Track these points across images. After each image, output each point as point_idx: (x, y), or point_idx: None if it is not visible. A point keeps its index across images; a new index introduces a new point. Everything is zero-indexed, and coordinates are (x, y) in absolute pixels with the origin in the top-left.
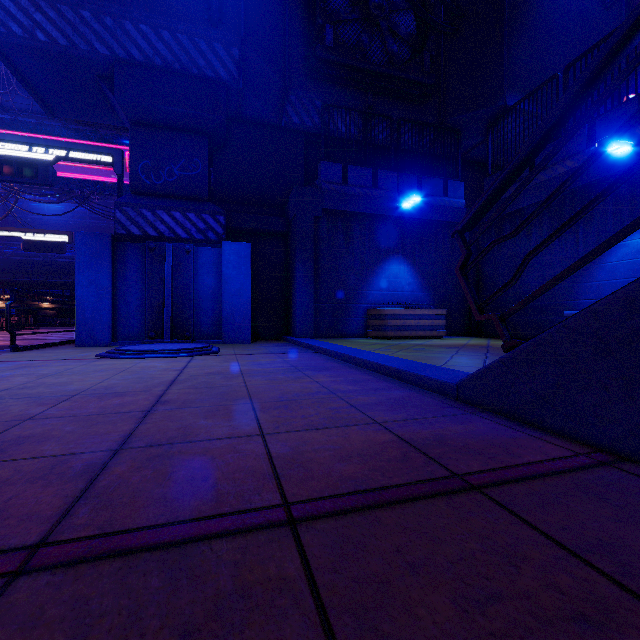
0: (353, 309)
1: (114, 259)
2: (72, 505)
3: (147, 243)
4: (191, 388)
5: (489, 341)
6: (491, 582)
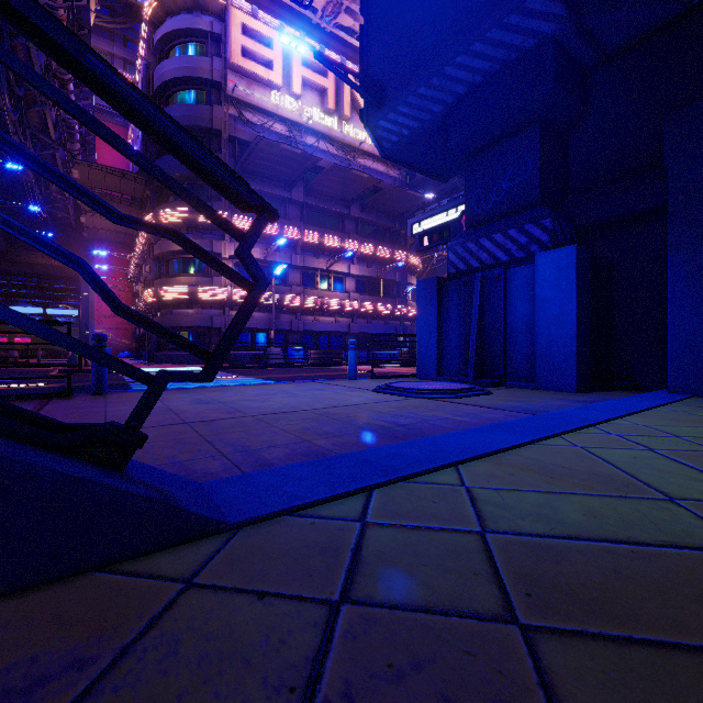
0: None
1: (441, 299)
2: None
3: (463, 278)
4: (257, 418)
5: None
6: None
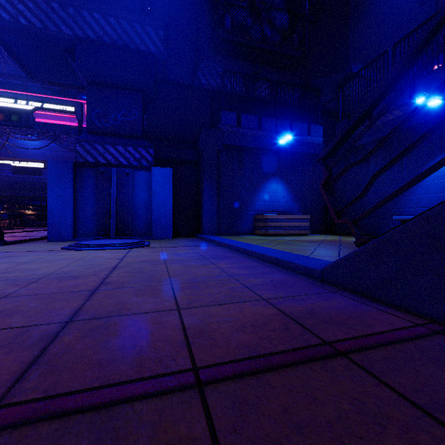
0: (244, 215)
1: (75, 179)
2: (26, 370)
3: (98, 168)
4: (127, 272)
5: (340, 237)
6: (364, 442)
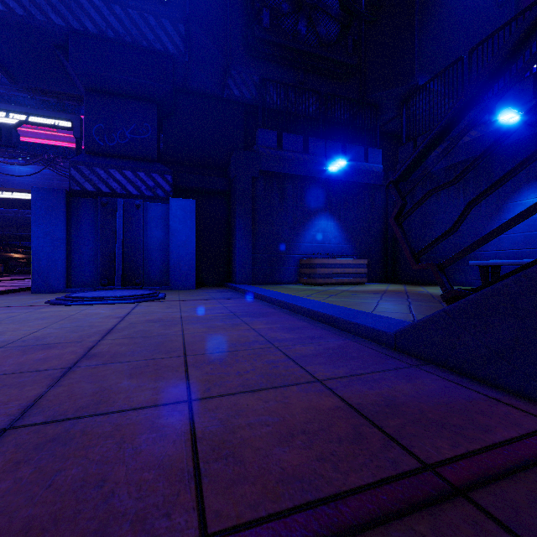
0: (287, 259)
1: (69, 213)
2: None
3: (100, 198)
4: (126, 338)
5: (405, 287)
6: None
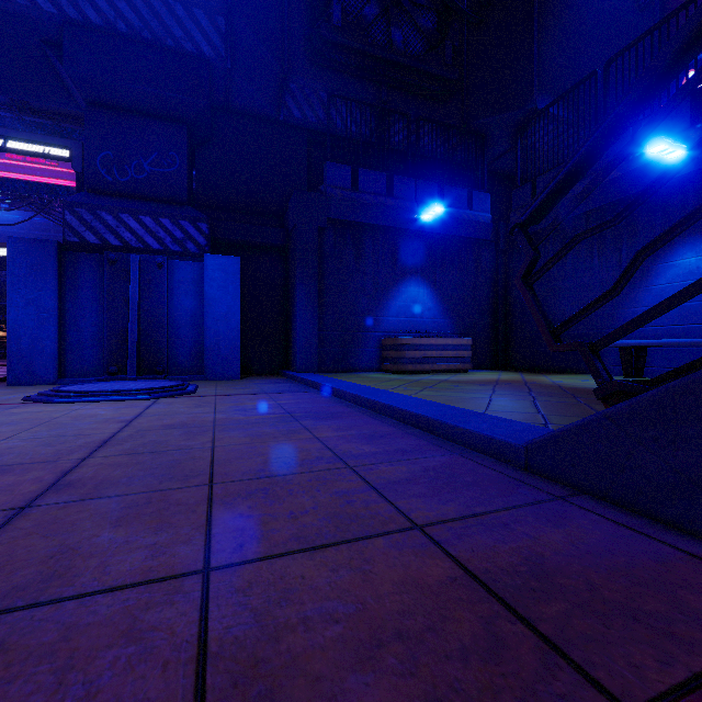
0: (365, 338)
1: (62, 273)
2: None
3: (106, 254)
4: (126, 454)
5: (522, 375)
6: None
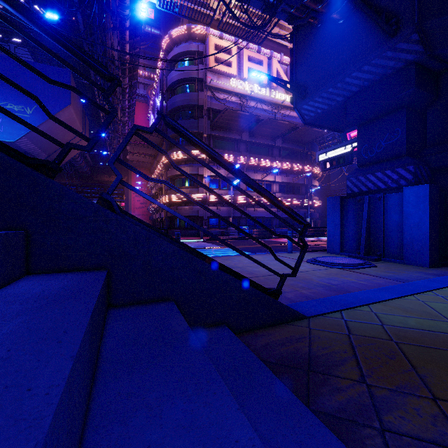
0: None
1: (342, 208)
2: None
3: (356, 197)
4: (265, 278)
5: None
6: None
